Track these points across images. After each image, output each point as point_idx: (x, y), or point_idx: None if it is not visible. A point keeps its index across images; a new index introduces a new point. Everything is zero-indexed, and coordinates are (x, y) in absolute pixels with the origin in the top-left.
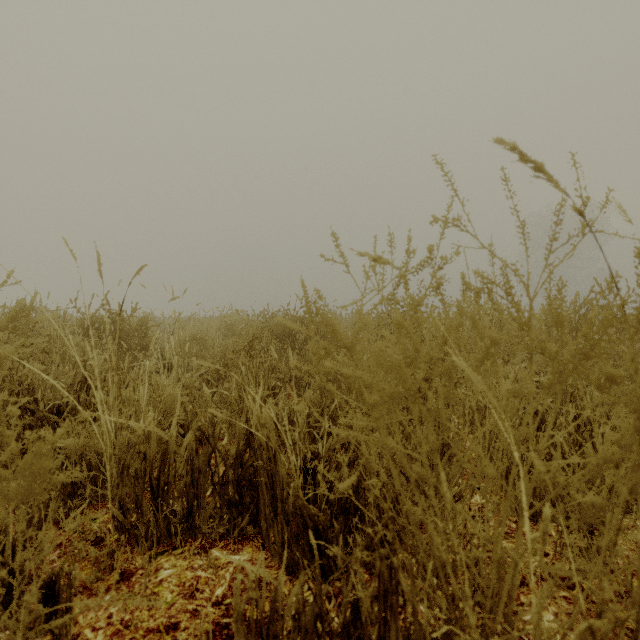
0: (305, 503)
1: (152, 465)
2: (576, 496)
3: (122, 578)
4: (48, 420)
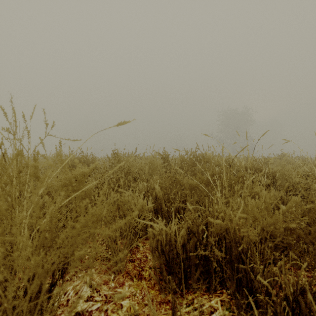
0: None
1: None
2: (71, 223)
3: None
4: None
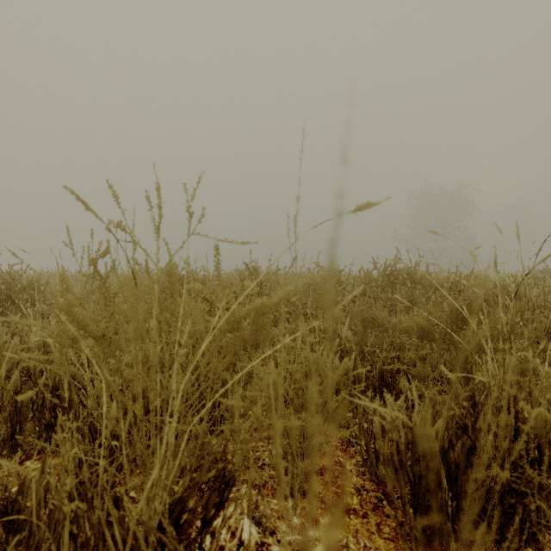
0: (92, 420)
1: None
2: (224, 401)
3: None
4: None
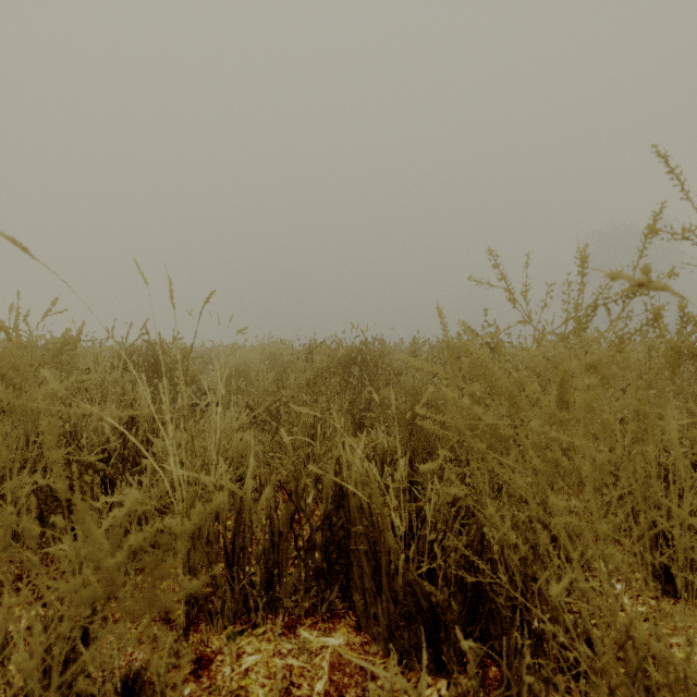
0: (418, 579)
1: (225, 527)
2: None
3: (199, 666)
4: (94, 468)
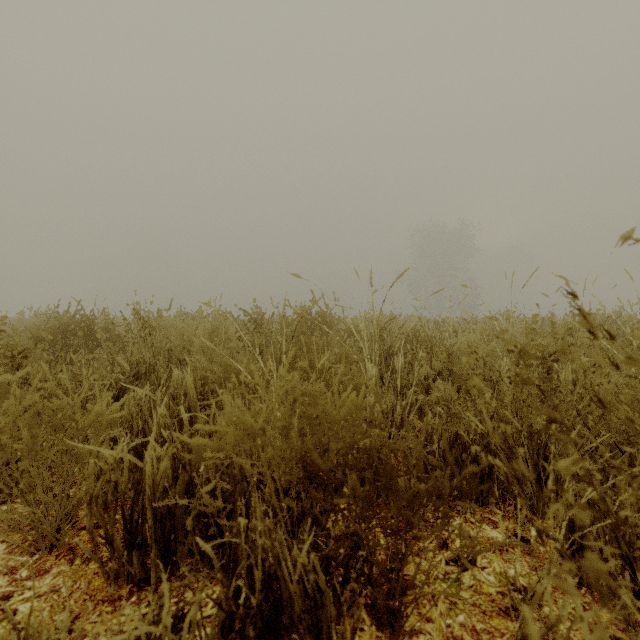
0: None
1: None
2: None
3: None
4: None
